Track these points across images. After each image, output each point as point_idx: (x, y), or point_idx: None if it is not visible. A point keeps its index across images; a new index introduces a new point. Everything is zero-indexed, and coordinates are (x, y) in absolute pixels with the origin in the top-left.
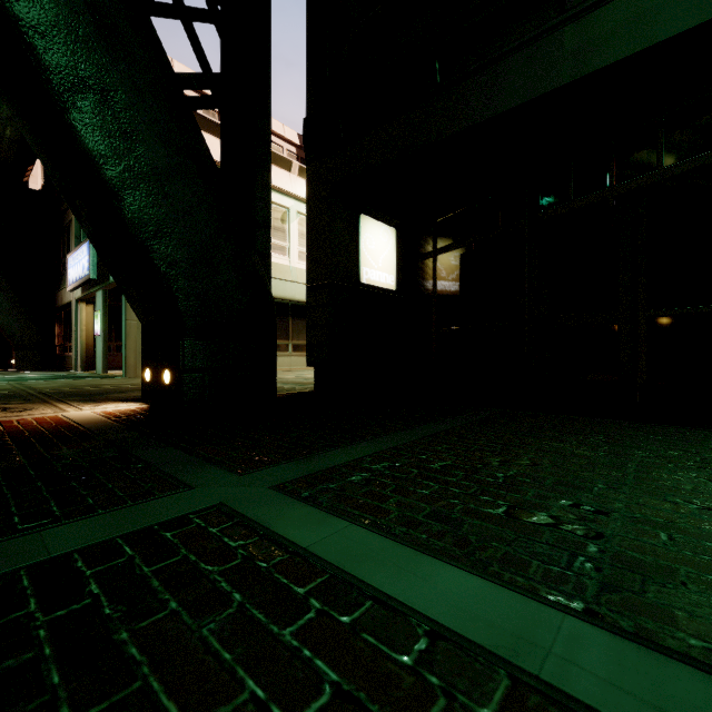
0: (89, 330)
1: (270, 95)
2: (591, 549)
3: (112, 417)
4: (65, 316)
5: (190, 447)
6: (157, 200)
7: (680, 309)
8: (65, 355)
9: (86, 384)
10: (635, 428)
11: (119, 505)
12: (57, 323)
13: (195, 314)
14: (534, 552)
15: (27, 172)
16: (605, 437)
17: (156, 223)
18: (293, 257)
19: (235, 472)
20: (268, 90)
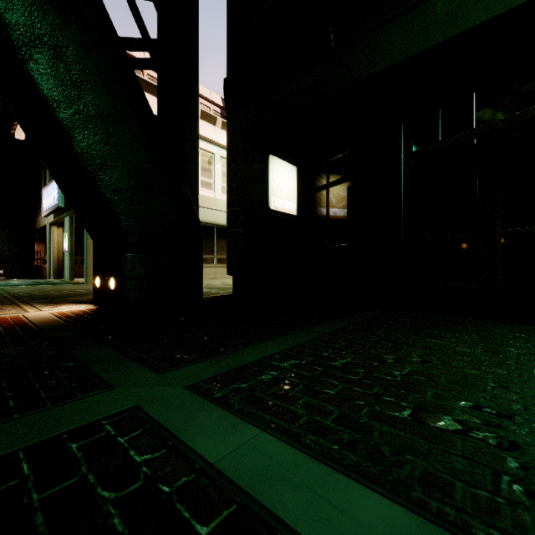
0: (60, 247)
1: (197, 58)
2: (511, 464)
3: (64, 317)
4: (41, 236)
5: (121, 345)
6: (103, 139)
7: (531, 228)
8: (41, 266)
9: (53, 289)
10: (500, 327)
11: (37, 409)
12: (36, 242)
13: (135, 232)
14: (454, 469)
15: (13, 126)
16: (478, 335)
17: (102, 157)
18: (217, 191)
19: (156, 370)
20: (196, 54)
